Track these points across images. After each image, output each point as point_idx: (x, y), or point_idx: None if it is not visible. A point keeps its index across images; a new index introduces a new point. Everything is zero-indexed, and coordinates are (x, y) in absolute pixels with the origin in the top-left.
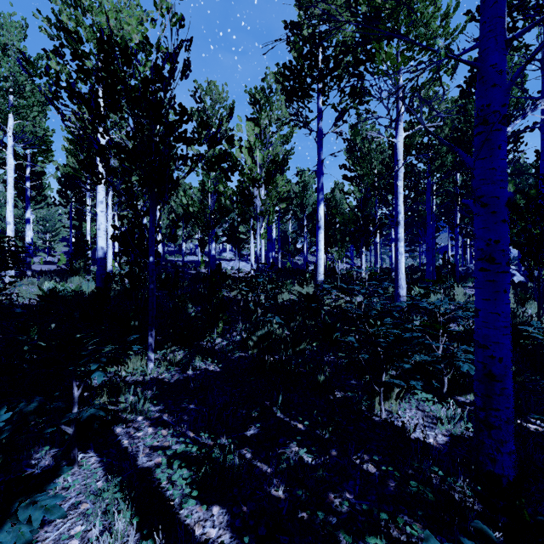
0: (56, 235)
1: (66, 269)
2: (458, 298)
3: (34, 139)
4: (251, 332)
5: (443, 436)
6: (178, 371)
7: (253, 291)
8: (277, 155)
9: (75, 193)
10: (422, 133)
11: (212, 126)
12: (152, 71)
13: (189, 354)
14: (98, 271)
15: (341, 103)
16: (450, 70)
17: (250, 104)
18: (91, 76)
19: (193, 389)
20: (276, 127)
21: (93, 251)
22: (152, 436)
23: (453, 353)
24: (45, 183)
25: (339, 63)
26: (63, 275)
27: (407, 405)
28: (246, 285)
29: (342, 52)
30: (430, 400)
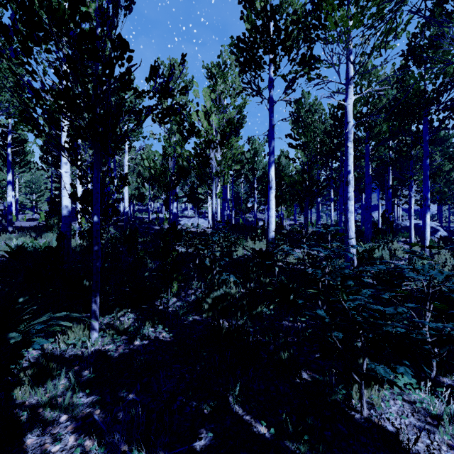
0: (41, 195)
1: (43, 226)
2: (397, 253)
3: (14, 110)
4: (205, 294)
5: (448, 448)
6: (125, 340)
7: (209, 248)
8: (232, 119)
9: (55, 159)
10: (362, 104)
11: (174, 98)
12: (97, 13)
13: (141, 318)
14: (62, 228)
15: (290, 72)
16: (401, 33)
17: (207, 79)
18: (11, 0)
19: (137, 368)
20: (230, 99)
21: (74, 209)
22: (71, 452)
23: (450, 334)
24: (29, 150)
25: (289, 34)
26: (39, 231)
27: (388, 392)
28: (201, 243)
29: (293, 21)
30: (413, 384)
